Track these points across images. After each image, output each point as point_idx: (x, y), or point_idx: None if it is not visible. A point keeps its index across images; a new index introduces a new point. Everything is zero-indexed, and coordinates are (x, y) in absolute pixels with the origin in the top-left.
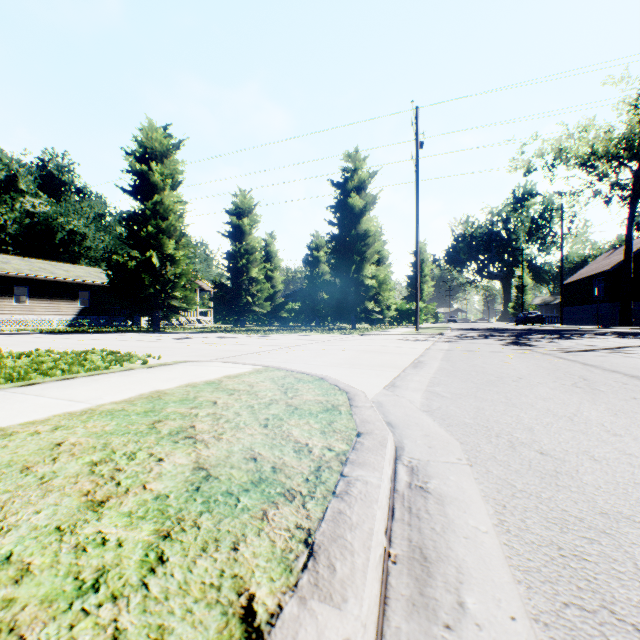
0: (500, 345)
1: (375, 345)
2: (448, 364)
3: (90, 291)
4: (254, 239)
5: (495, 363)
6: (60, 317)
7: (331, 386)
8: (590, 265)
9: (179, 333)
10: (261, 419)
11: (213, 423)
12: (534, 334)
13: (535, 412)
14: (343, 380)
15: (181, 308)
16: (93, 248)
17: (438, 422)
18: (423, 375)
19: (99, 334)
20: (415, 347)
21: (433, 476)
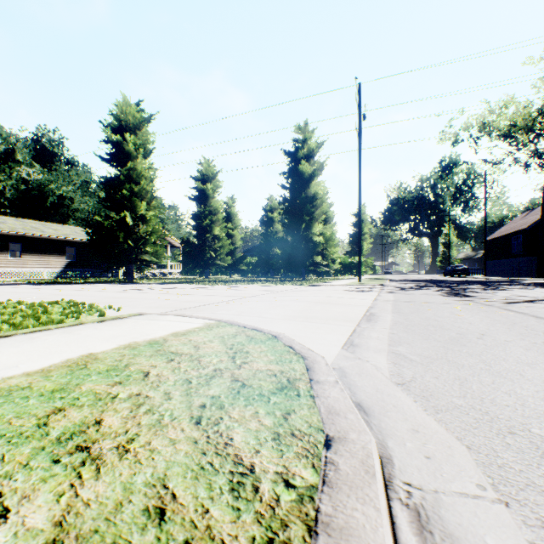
0: (441, 296)
1: (325, 296)
2: (401, 317)
3: (75, 247)
4: (217, 202)
5: (447, 316)
6: (49, 270)
7: (285, 348)
8: (508, 224)
9: (149, 284)
10: (195, 406)
11: (129, 415)
12: (465, 285)
13: (532, 386)
14: (298, 337)
15: (152, 262)
16: (79, 210)
17: (421, 404)
18: (380, 330)
19: (78, 285)
20: (363, 298)
21: (458, 537)
